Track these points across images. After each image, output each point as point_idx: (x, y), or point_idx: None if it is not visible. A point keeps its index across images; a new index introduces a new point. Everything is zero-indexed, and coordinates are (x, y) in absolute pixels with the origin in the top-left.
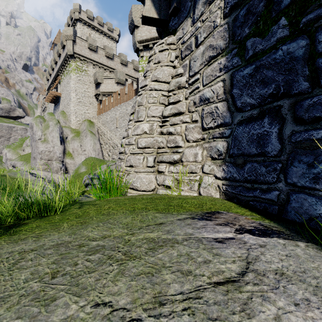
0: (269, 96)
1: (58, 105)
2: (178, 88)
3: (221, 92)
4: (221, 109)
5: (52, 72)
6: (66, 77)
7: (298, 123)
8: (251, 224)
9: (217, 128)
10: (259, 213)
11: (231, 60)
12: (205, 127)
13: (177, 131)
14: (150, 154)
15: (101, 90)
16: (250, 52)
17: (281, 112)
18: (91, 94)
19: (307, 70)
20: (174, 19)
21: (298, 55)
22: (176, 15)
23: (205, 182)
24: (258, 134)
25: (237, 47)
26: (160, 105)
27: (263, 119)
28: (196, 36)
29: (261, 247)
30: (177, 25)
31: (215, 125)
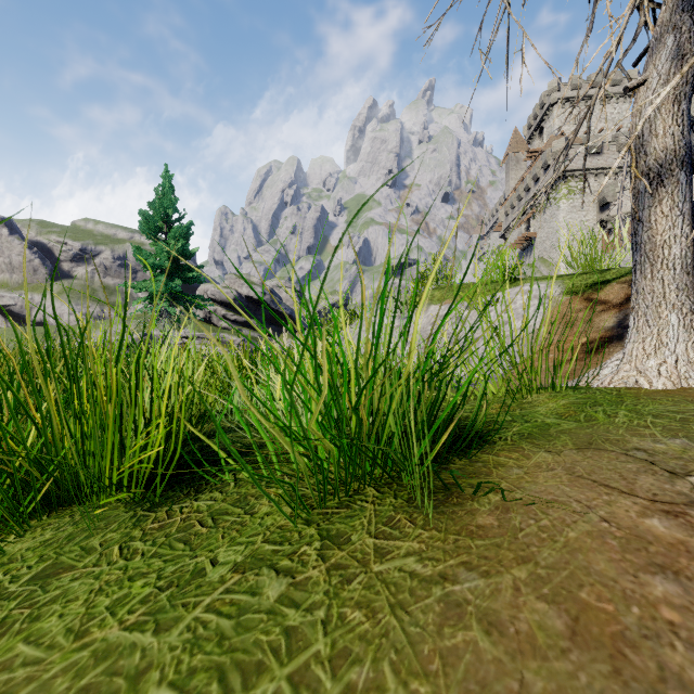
0: None
1: (529, 250)
2: None
3: None
4: None
5: (516, 203)
6: (548, 208)
7: None
8: None
9: None
10: None
11: None
12: None
13: None
14: None
15: (611, 213)
16: None
17: None
18: (591, 222)
19: None
20: None
21: None
22: None
23: None
24: None
25: None
26: None
27: None
28: None
29: None
30: None
31: None
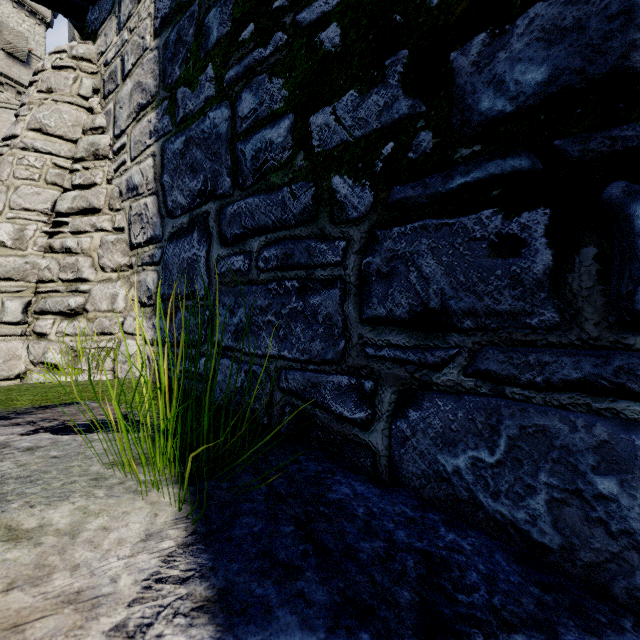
0: (199, 194)
1: None
2: (94, 157)
3: (151, 178)
4: (151, 209)
5: None
6: None
7: (223, 243)
8: (100, 417)
9: (146, 246)
10: (169, 398)
11: (162, 118)
12: (133, 242)
13: (83, 247)
14: (15, 295)
15: None
16: (181, 112)
17: (209, 223)
18: None
19: (229, 159)
20: (94, 8)
21: (222, 131)
22: (96, 1)
23: (125, 352)
24: (188, 260)
25: (168, 96)
26: (50, 186)
27: (193, 233)
28: (123, 58)
29: (29, 450)
30: (99, 24)
31: (144, 239)
